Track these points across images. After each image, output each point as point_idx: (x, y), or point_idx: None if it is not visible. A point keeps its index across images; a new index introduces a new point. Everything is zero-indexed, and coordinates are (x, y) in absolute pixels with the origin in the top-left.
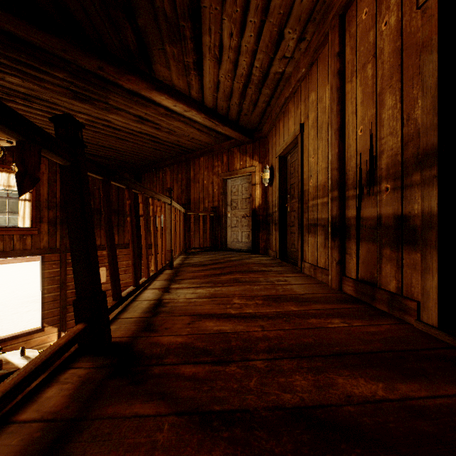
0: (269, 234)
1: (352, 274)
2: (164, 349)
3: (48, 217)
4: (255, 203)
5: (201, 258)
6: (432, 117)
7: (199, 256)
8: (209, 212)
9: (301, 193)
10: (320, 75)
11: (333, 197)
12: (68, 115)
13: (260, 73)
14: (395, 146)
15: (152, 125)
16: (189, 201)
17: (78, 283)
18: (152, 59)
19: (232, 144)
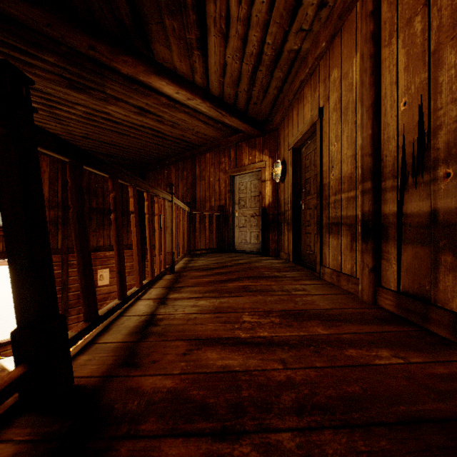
0: (281, 235)
1: (391, 285)
2: (143, 402)
3: (49, 217)
4: (265, 201)
5: (207, 260)
6: None
7: (205, 259)
8: (215, 211)
9: (320, 187)
10: (344, 47)
11: (364, 189)
12: (2, 59)
13: (272, 51)
14: None
15: (154, 118)
16: (195, 200)
17: (18, 306)
18: (149, 36)
19: (240, 138)
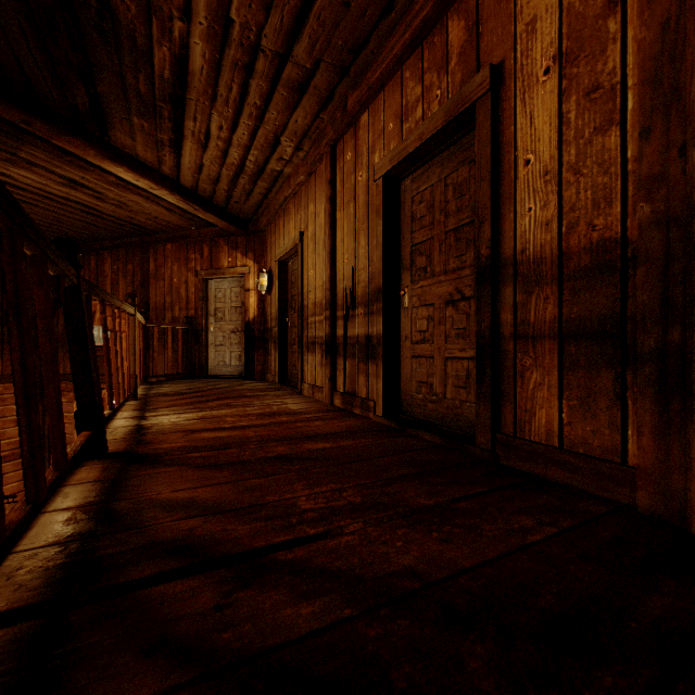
0: (268, 355)
1: (341, 388)
2: (167, 450)
3: None
4: (249, 314)
5: (174, 387)
6: (381, 265)
7: (170, 386)
8: (181, 324)
9: (301, 308)
10: (318, 190)
11: (326, 316)
12: (71, 240)
13: (255, 166)
14: (365, 279)
15: (91, 193)
16: (148, 307)
17: (79, 396)
18: (109, 124)
19: (217, 233)
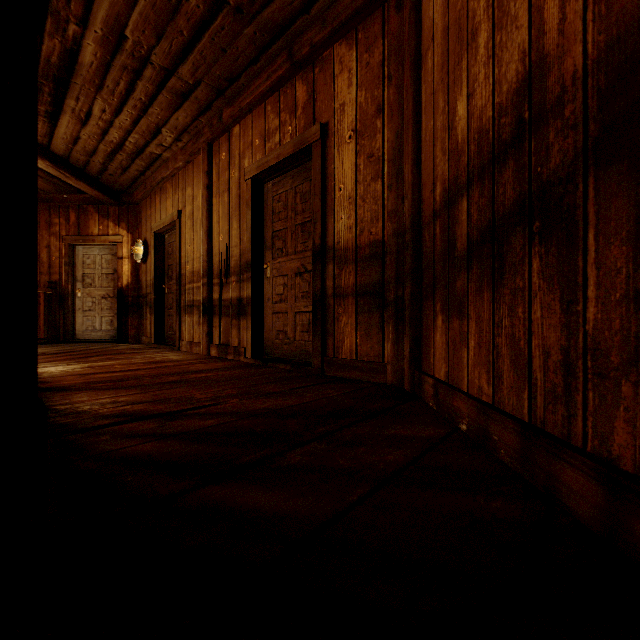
0: (143, 319)
1: (217, 341)
2: (71, 384)
3: None
4: (122, 281)
5: (41, 349)
6: (250, 245)
7: None
8: (44, 289)
9: (180, 276)
10: (195, 177)
11: (204, 283)
12: None
13: (135, 147)
14: (238, 255)
15: None
16: None
17: None
18: None
19: (87, 201)
